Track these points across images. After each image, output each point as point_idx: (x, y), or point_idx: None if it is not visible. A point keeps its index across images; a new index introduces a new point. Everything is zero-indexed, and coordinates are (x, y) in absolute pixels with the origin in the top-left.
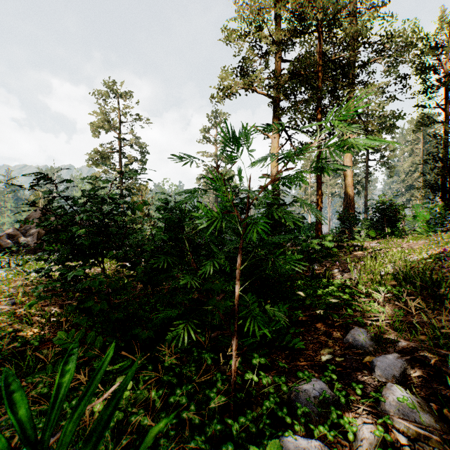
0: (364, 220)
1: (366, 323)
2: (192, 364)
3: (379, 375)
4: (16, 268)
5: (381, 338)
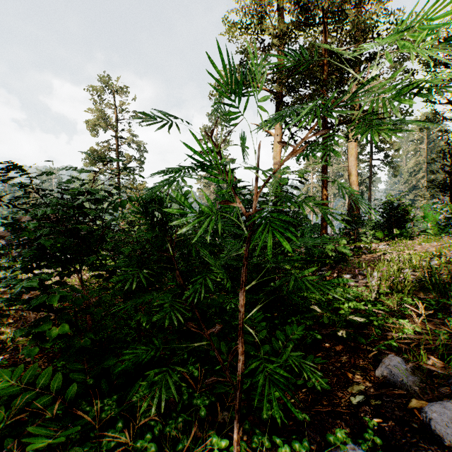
0: (368, 221)
1: (400, 347)
2: (178, 418)
3: (438, 435)
4: (0, 272)
5: (422, 369)
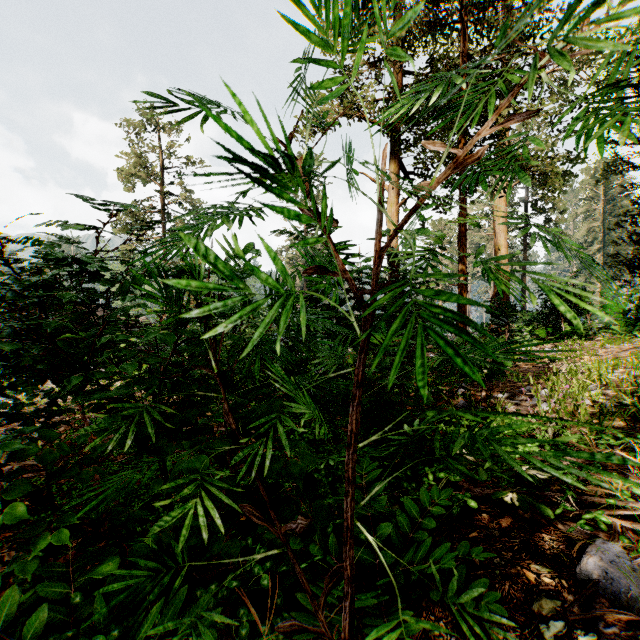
0: (522, 313)
1: (612, 524)
2: None
3: None
4: None
5: None
